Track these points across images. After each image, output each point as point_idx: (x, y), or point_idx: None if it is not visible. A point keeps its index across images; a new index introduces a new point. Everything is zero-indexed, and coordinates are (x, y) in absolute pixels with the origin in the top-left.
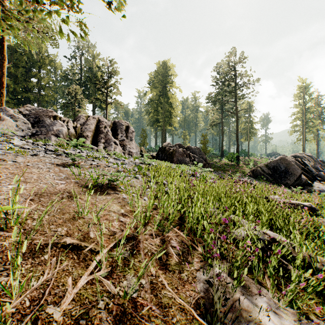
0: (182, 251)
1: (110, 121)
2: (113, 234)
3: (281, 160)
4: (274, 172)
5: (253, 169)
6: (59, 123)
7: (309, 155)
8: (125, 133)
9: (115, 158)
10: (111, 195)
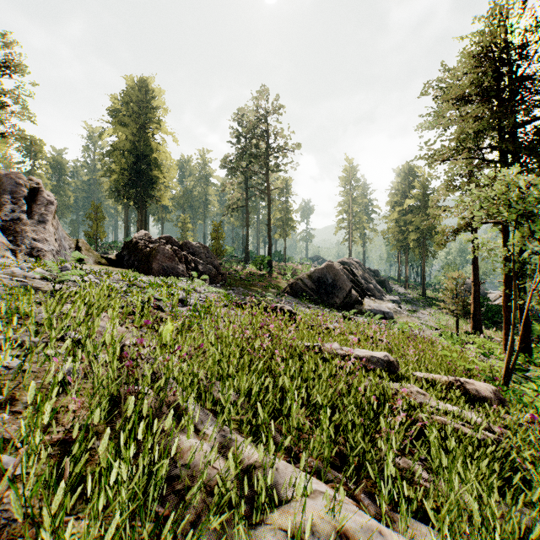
0: None
1: None
2: None
3: (327, 268)
4: (320, 287)
5: (291, 282)
6: None
7: (357, 261)
8: (28, 205)
9: None
10: None
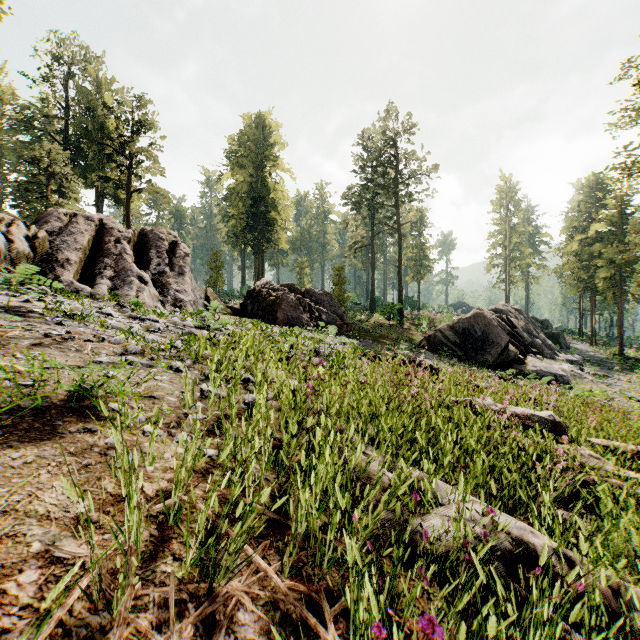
0: None
1: (133, 229)
2: None
3: (475, 317)
4: (465, 341)
5: (428, 334)
6: None
7: (517, 309)
8: (168, 258)
9: (132, 316)
10: (65, 441)
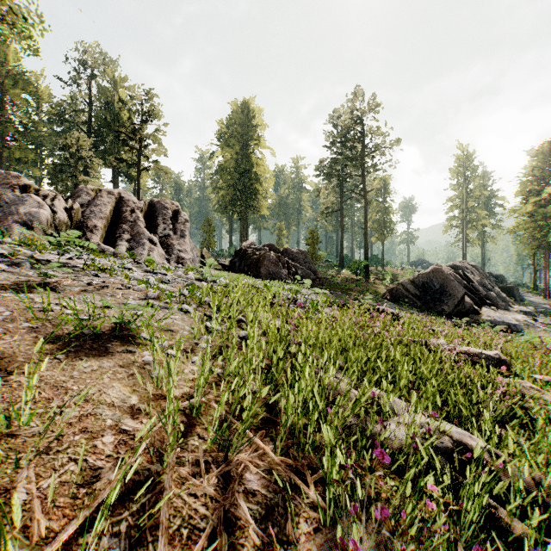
0: (270, 505)
1: (144, 201)
2: (91, 480)
3: (434, 272)
4: (425, 293)
5: (391, 287)
6: (33, 199)
7: (473, 265)
8: (172, 224)
9: (147, 270)
10: (115, 358)
